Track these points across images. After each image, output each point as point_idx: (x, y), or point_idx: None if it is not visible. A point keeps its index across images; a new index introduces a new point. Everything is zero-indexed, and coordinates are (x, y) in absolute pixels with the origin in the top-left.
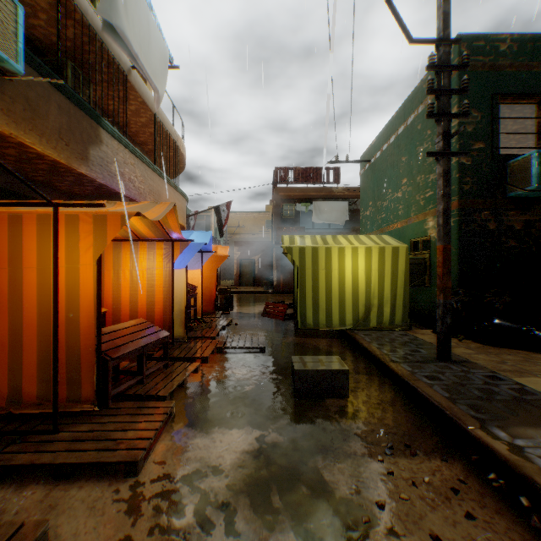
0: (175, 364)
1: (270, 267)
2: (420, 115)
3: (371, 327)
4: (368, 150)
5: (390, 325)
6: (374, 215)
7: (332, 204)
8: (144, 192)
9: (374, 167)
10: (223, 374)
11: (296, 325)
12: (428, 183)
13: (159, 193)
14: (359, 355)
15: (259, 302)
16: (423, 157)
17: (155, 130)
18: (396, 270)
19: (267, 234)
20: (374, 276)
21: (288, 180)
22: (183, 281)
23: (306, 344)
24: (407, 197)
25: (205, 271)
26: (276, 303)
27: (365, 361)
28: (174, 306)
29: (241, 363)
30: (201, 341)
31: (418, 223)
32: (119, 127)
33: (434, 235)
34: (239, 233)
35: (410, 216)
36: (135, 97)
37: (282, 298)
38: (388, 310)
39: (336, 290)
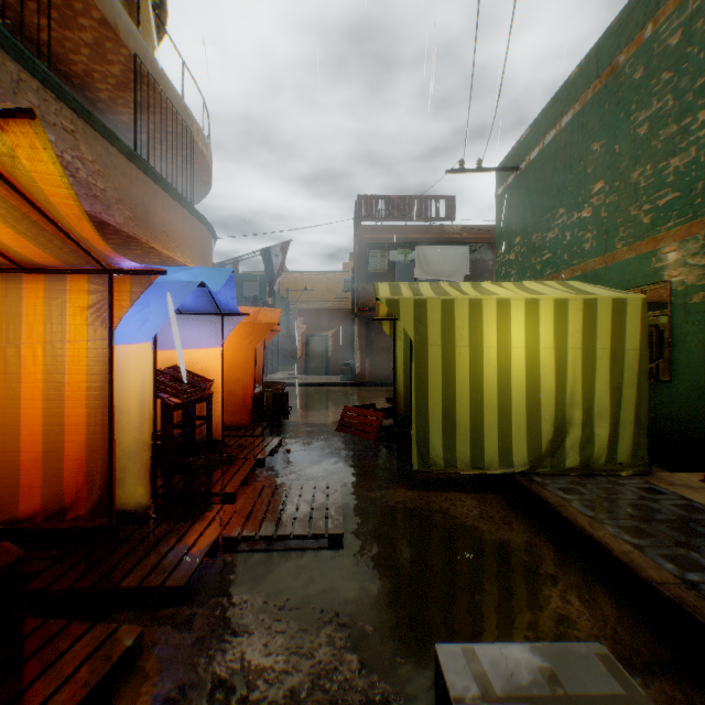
0: (59, 639)
1: (351, 347)
2: (640, 51)
3: (566, 468)
4: (512, 152)
5: (606, 463)
6: (526, 259)
7: (445, 251)
8: (105, 195)
9: (524, 178)
10: (210, 671)
11: (401, 452)
12: (665, 176)
13: (146, 206)
14: (579, 559)
15: (332, 401)
16: (648, 130)
17: (137, 86)
18: (619, 347)
19: (346, 302)
20: (573, 361)
21: (378, 213)
22: (148, 374)
23: (434, 513)
24: (603, 215)
25: (235, 352)
26: (363, 409)
27: (611, 588)
28: (124, 433)
29: (275, 604)
30: (193, 514)
31: (633, 260)
32: (24, 35)
33: (683, 278)
34: (307, 301)
35: (612, 249)
36: (86, 7)
37: (369, 395)
38: (603, 433)
39: (491, 390)
